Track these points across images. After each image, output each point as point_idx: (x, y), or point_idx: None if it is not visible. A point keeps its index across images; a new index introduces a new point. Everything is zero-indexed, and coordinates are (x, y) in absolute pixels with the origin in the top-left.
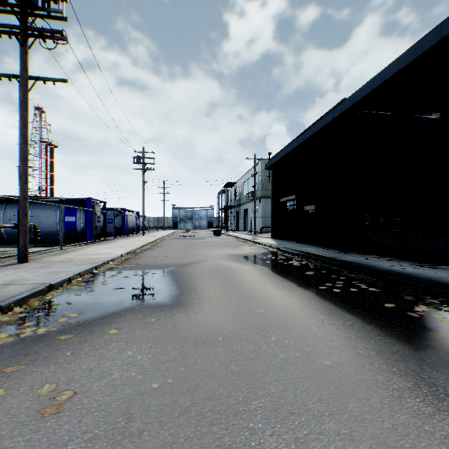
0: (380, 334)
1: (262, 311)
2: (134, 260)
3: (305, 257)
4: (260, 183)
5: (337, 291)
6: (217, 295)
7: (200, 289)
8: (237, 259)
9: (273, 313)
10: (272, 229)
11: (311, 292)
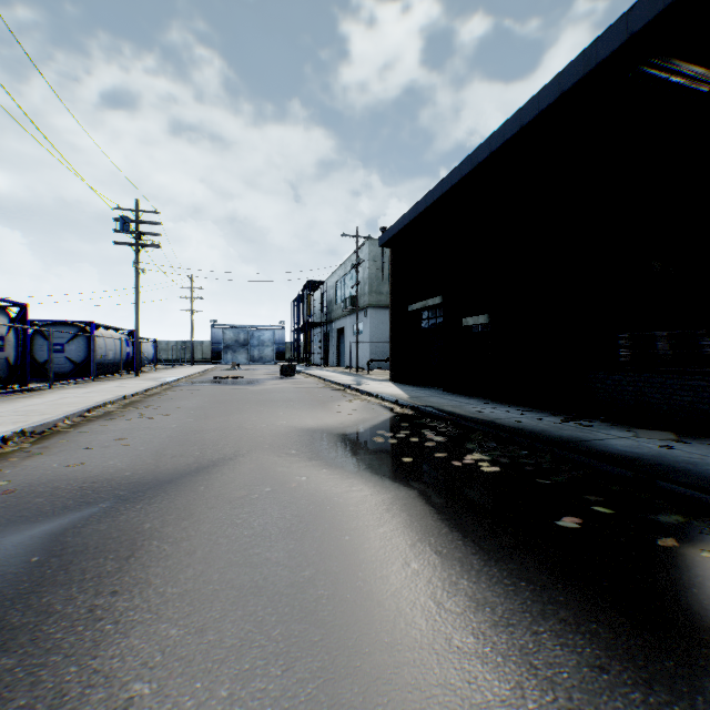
0: None
1: None
2: None
3: (494, 437)
4: (367, 281)
5: None
6: None
7: None
8: (323, 448)
9: None
10: (392, 363)
11: None
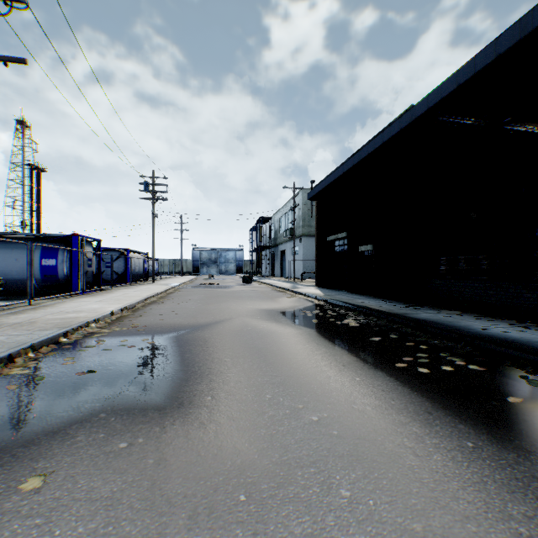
0: (535, 472)
1: (315, 417)
2: (129, 320)
3: (363, 313)
4: (301, 218)
5: (425, 372)
6: (243, 382)
7: (216, 371)
8: (273, 316)
9: (334, 421)
10: (316, 275)
11: (386, 375)
